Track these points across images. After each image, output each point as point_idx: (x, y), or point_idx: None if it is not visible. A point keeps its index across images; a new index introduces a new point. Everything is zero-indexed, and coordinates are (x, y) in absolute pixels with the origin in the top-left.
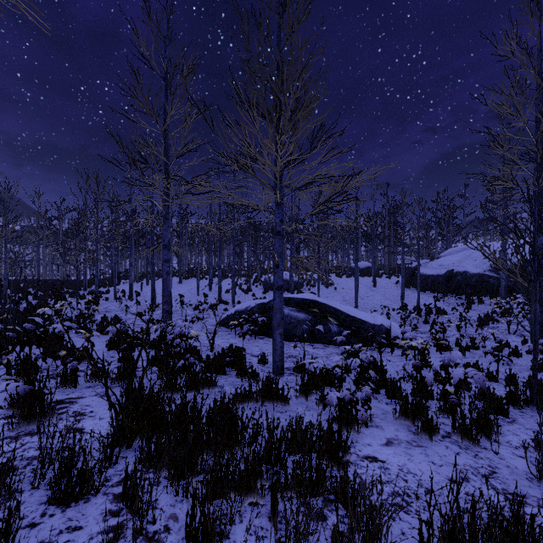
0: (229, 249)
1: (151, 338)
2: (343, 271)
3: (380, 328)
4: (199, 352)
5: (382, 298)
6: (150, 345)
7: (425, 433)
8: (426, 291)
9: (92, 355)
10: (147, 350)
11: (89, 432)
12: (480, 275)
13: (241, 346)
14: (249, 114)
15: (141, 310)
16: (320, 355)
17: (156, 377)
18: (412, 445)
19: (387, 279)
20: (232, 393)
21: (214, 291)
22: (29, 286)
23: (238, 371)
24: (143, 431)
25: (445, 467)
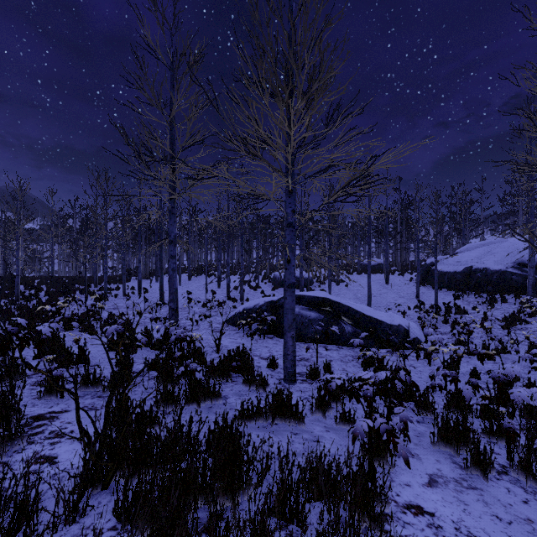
0: (238, 246)
1: (156, 337)
2: (353, 267)
3: (398, 329)
4: (204, 355)
5: (395, 295)
6: (153, 346)
7: (476, 468)
8: (442, 289)
9: (89, 358)
10: (149, 351)
11: (61, 462)
12: (502, 272)
13: (249, 347)
14: (258, 86)
15: (149, 307)
16: (334, 357)
17: (154, 385)
18: (463, 485)
19: (400, 276)
20: (237, 408)
21: (222, 288)
22: (42, 282)
23: (245, 378)
24: (124, 466)
25: (515, 525)
